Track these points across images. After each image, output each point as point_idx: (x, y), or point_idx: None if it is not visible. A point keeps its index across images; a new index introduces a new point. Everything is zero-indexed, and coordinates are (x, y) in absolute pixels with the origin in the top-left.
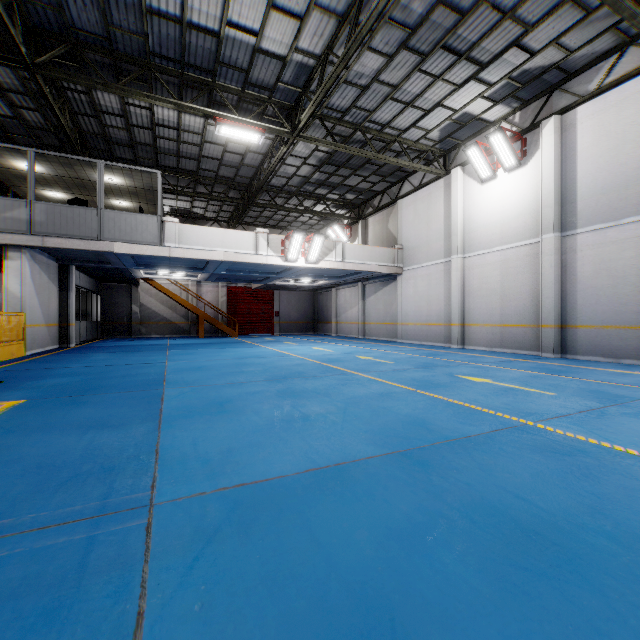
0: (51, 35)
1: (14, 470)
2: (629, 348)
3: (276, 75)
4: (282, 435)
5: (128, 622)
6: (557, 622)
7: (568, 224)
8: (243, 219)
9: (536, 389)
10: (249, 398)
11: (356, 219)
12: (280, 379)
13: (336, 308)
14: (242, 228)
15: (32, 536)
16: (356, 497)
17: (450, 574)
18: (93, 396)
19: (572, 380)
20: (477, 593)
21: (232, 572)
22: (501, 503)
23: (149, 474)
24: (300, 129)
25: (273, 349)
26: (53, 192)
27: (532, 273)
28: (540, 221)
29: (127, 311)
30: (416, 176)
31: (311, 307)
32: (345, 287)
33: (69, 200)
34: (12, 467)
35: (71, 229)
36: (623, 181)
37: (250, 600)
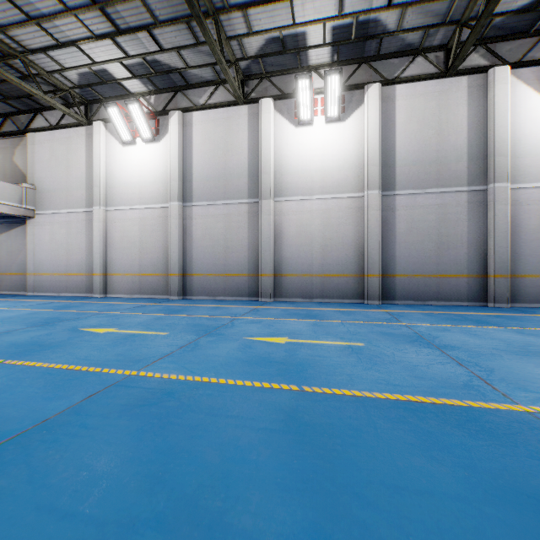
0: None
1: None
2: (221, 289)
3: None
4: None
5: None
6: None
7: (188, 197)
8: None
9: (154, 331)
10: None
11: None
12: None
13: None
14: None
15: None
16: None
17: None
18: None
19: (185, 317)
20: None
21: None
22: None
23: None
24: None
25: None
26: None
27: (164, 232)
28: (169, 190)
29: None
30: (53, 113)
31: None
32: None
33: None
34: None
35: None
36: (218, 175)
37: None
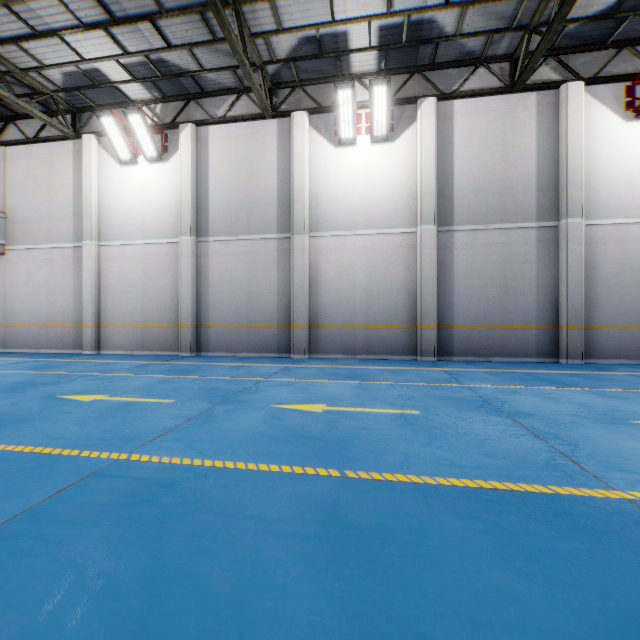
0: None
1: None
2: (244, 343)
3: None
4: None
5: None
6: None
7: (203, 231)
8: None
9: (157, 398)
10: None
11: None
12: None
13: None
14: None
15: None
16: None
17: None
18: None
19: (197, 380)
20: None
21: None
22: None
23: None
24: None
25: None
26: None
27: (173, 273)
28: (179, 222)
29: None
30: (31, 123)
31: None
32: None
33: None
34: None
35: None
36: (241, 204)
37: None
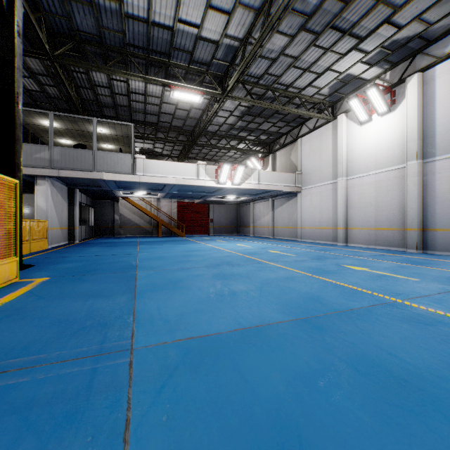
0: (64, 36)
1: (44, 323)
2: None
3: (211, 54)
4: (217, 305)
5: (120, 425)
6: (423, 446)
7: (428, 153)
8: (188, 155)
9: (403, 276)
10: (194, 279)
11: (267, 153)
12: (215, 266)
13: (253, 216)
14: (188, 161)
15: (57, 366)
16: (271, 349)
17: (341, 407)
18: (91, 276)
19: (431, 270)
20: (361, 421)
21: (187, 396)
22: (378, 358)
23: (129, 328)
24: (228, 91)
25: (209, 245)
26: (64, 140)
27: (399, 190)
28: (406, 151)
29: (111, 219)
30: (311, 121)
31: (235, 216)
32: (259, 201)
33: (75, 145)
34: (43, 321)
35: (76, 164)
36: None
37: (200, 416)
